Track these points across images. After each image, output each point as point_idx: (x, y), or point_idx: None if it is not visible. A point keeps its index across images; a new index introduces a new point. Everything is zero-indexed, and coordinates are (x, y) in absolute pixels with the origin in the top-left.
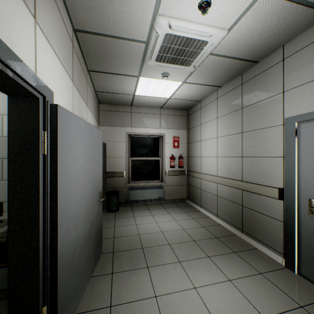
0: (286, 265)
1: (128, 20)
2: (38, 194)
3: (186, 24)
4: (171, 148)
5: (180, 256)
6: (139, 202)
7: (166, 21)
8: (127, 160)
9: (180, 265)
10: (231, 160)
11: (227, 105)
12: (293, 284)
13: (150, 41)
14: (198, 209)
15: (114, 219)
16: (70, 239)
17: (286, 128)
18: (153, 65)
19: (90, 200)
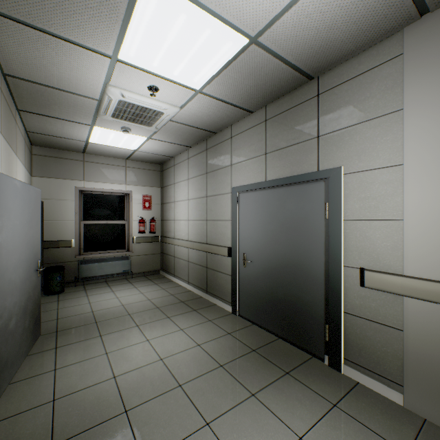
0: (232, 311)
1: (77, 81)
2: None
3: (139, 97)
4: (141, 210)
5: (140, 322)
6: (95, 279)
7: (119, 91)
8: (78, 224)
9: (138, 328)
10: (199, 223)
11: (196, 167)
12: (231, 322)
13: (104, 101)
14: (172, 280)
15: (57, 301)
16: (7, 304)
17: (232, 196)
18: (109, 119)
19: (27, 268)
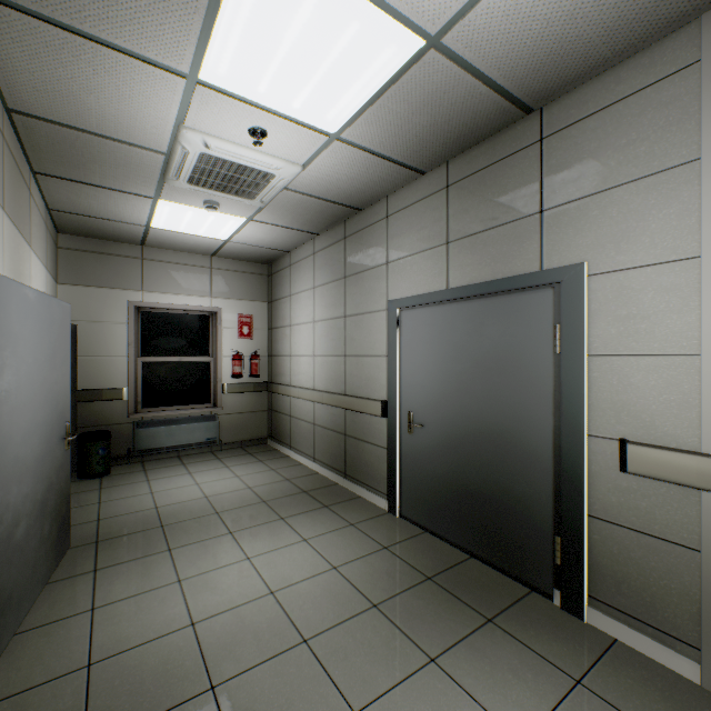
0: (389, 508)
1: (129, 121)
2: None
3: (234, 148)
4: (237, 339)
5: (234, 526)
6: (161, 452)
7: (200, 138)
8: (133, 362)
9: (232, 536)
10: (332, 361)
11: (327, 268)
12: (387, 528)
13: (175, 156)
14: (287, 454)
15: (99, 490)
16: (10, 498)
17: (389, 315)
18: (184, 188)
19: (46, 437)
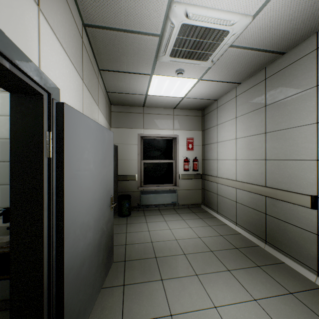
0: None
1: (141, 10)
2: (42, 201)
3: (205, 12)
4: (185, 151)
5: (197, 269)
6: (151, 206)
7: (183, 9)
8: (139, 163)
9: (198, 278)
10: (252, 163)
11: (247, 103)
12: None
13: (165, 34)
14: (215, 216)
15: (126, 224)
16: (78, 250)
17: None
18: (167, 61)
19: (100, 206)
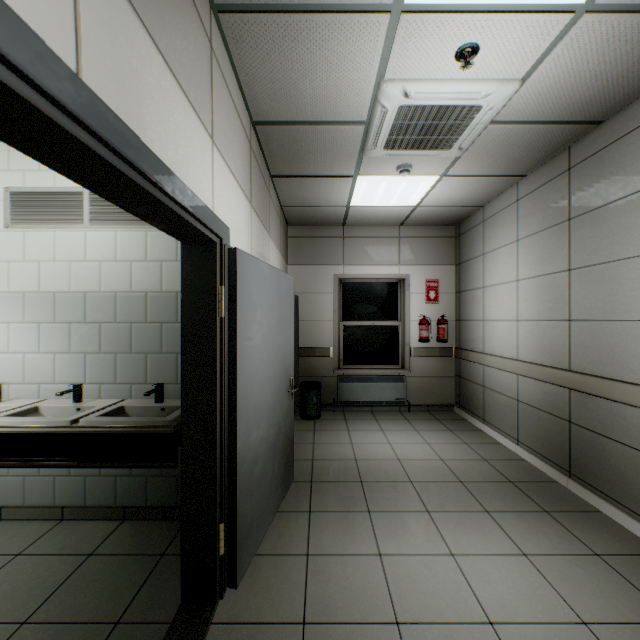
0: None
1: (335, 97)
2: (214, 370)
3: (435, 87)
4: (423, 304)
5: (430, 504)
6: (357, 405)
7: (399, 88)
8: (336, 326)
9: (429, 516)
10: (546, 327)
11: (538, 214)
12: None
13: (373, 121)
14: (479, 427)
15: (313, 431)
16: (251, 441)
17: None
18: (380, 156)
19: (276, 389)
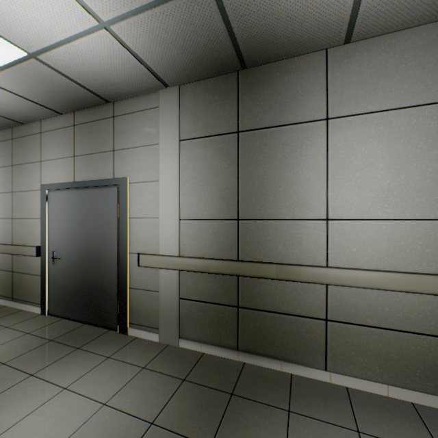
0: (42, 312)
1: None
2: None
3: None
4: None
5: None
6: None
7: None
8: None
9: None
10: (3, 222)
11: None
12: (36, 323)
13: None
14: None
15: None
16: None
17: (42, 193)
18: None
19: None
